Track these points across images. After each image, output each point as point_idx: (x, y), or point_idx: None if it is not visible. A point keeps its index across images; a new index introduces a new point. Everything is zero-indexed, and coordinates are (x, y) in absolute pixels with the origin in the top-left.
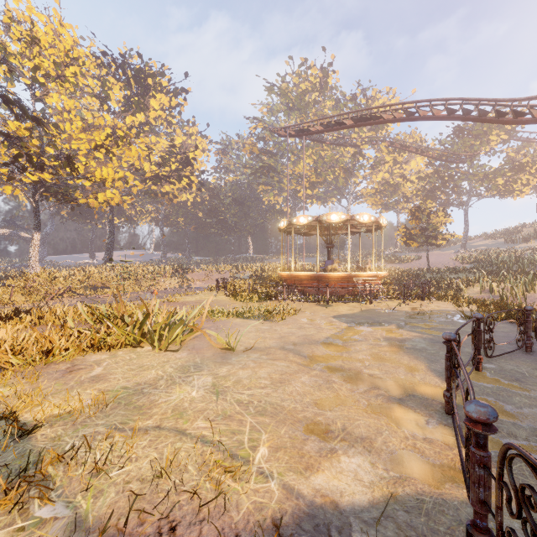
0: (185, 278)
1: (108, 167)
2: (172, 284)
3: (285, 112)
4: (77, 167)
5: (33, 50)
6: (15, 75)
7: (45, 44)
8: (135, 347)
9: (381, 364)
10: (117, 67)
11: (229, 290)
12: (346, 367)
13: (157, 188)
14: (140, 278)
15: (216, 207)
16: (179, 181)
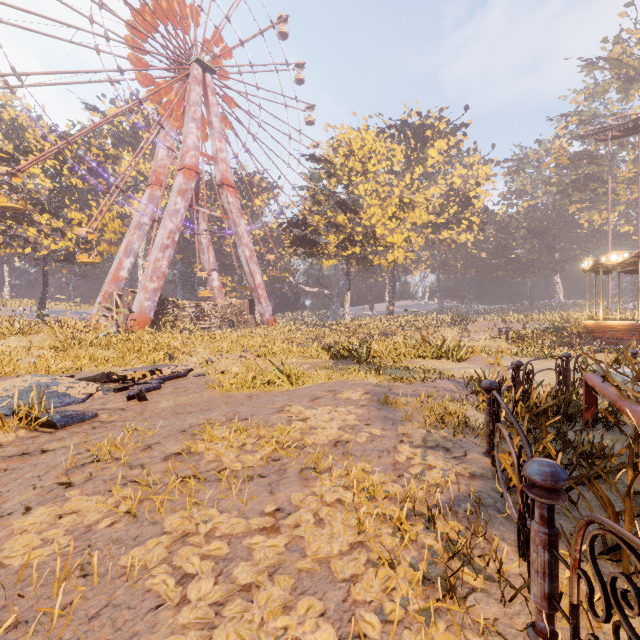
0: (465, 328)
1: (398, 233)
2: (451, 334)
3: (619, 87)
4: (377, 239)
5: (350, 160)
6: (339, 181)
7: (356, 150)
8: (437, 360)
9: None
10: (399, 134)
11: (511, 338)
12: None
13: (434, 236)
14: (420, 328)
15: (504, 244)
16: (458, 225)
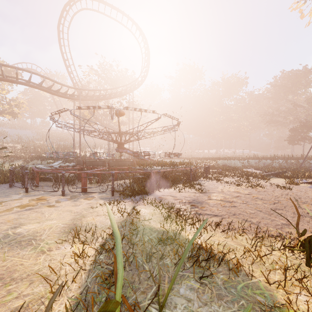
0: None
1: None
2: None
3: None
4: None
5: None
6: None
7: None
8: None
9: (7, 203)
10: None
11: None
12: (6, 208)
13: None
14: None
15: None
16: None
